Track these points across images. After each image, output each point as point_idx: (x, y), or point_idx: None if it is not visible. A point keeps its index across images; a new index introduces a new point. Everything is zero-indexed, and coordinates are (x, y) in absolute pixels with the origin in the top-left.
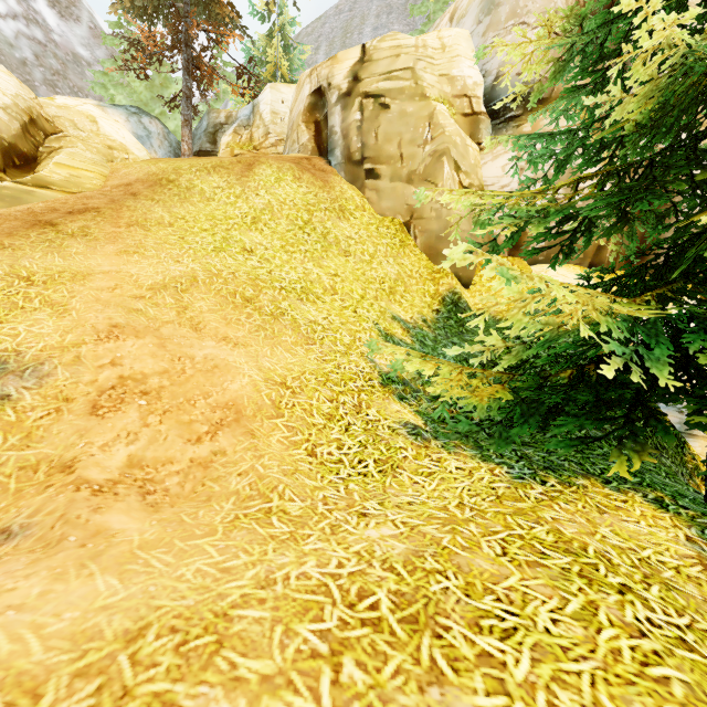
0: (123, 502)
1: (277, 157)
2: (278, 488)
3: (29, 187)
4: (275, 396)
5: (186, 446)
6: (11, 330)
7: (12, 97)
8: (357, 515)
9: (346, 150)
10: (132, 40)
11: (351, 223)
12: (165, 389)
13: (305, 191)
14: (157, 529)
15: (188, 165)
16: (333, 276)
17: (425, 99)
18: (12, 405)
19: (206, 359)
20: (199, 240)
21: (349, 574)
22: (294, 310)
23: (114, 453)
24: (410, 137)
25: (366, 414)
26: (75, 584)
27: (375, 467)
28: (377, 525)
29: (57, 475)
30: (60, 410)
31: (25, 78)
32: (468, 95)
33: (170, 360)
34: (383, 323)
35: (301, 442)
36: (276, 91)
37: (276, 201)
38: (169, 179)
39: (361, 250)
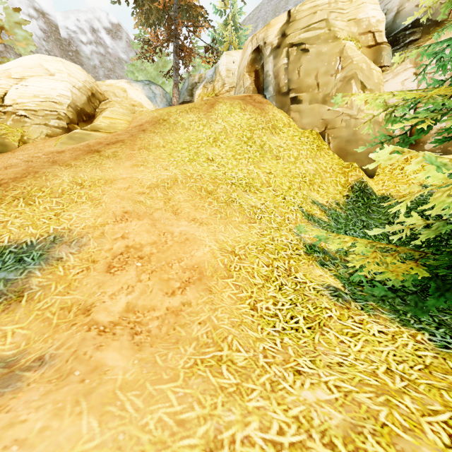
0: (117, 341)
1: (230, 97)
2: (228, 339)
3: (88, 131)
4: (227, 261)
5: (164, 298)
6: (68, 216)
7: (83, 82)
8: (292, 372)
9: (276, 86)
10: (147, 42)
11: (281, 136)
12: (153, 255)
13: (248, 117)
14: (136, 369)
15: (175, 109)
16: (267, 174)
17: (337, 40)
18: (62, 265)
19: (180, 234)
20: (180, 155)
21: (290, 446)
22: (240, 199)
23: (118, 300)
24: (324, 70)
25: (294, 277)
26: (67, 423)
27: (304, 324)
28: (311, 386)
29: (80, 316)
30: (89, 268)
31: (95, 75)
32: (372, 31)
33: (158, 235)
34: (305, 206)
35: (245, 298)
36: (229, 56)
37: (229, 126)
38: (164, 119)
39: (288, 154)
